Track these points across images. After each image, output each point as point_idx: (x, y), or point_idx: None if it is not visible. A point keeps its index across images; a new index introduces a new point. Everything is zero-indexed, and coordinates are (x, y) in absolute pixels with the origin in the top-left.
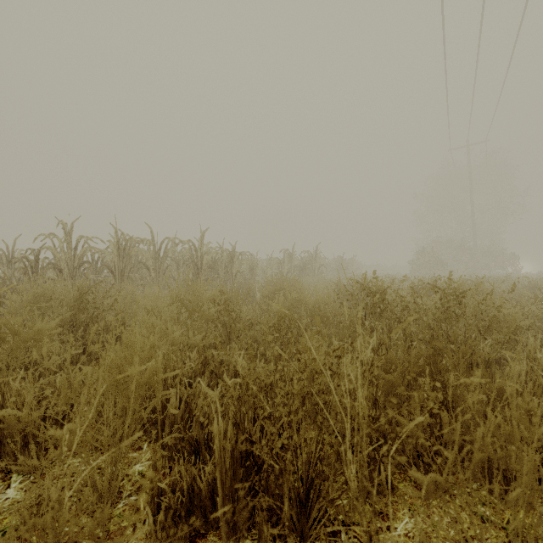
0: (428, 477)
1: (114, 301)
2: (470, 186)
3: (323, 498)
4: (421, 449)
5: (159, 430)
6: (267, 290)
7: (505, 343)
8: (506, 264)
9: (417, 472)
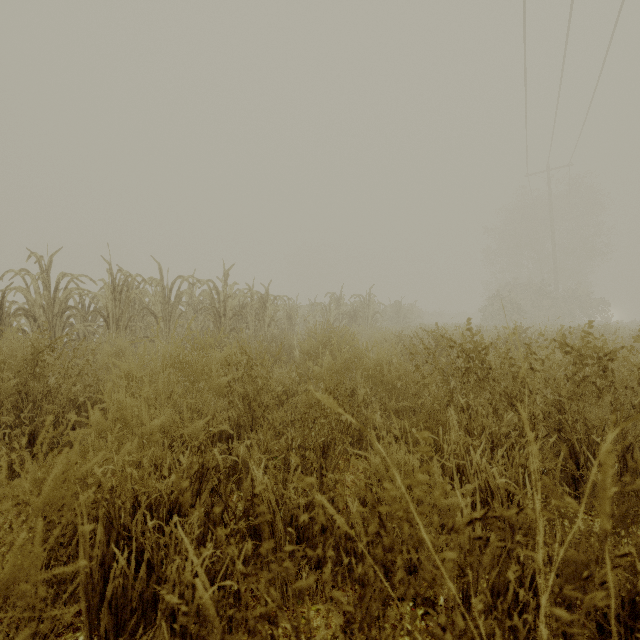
0: None
1: (86, 363)
2: (551, 218)
3: None
4: None
5: (88, 636)
6: (309, 345)
7: None
8: (594, 311)
9: None
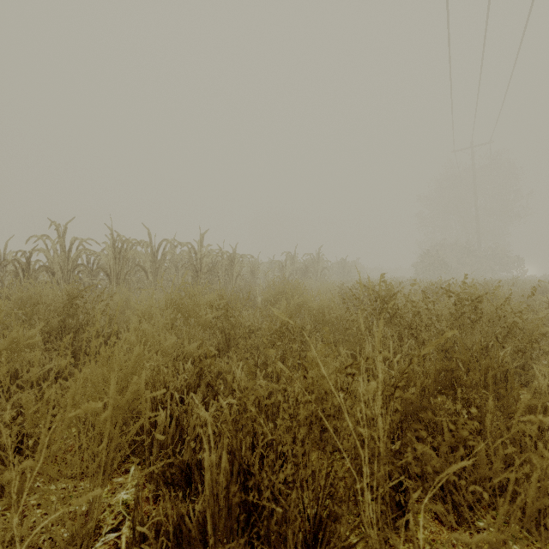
0: (476, 540)
1: (106, 306)
2: (474, 188)
3: (334, 544)
4: (449, 484)
5: (146, 453)
6: (269, 294)
7: (526, 352)
8: (511, 267)
9: (443, 509)
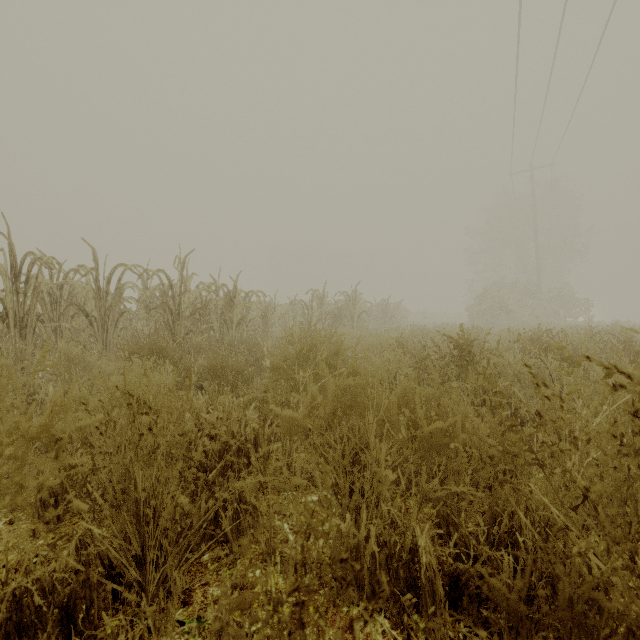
0: None
1: None
2: (534, 217)
3: None
4: None
5: None
6: (280, 358)
7: None
8: (577, 311)
9: None
